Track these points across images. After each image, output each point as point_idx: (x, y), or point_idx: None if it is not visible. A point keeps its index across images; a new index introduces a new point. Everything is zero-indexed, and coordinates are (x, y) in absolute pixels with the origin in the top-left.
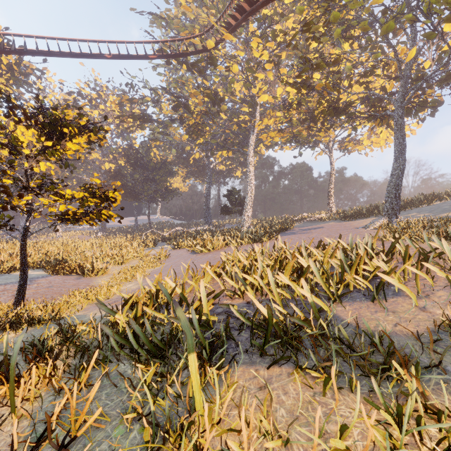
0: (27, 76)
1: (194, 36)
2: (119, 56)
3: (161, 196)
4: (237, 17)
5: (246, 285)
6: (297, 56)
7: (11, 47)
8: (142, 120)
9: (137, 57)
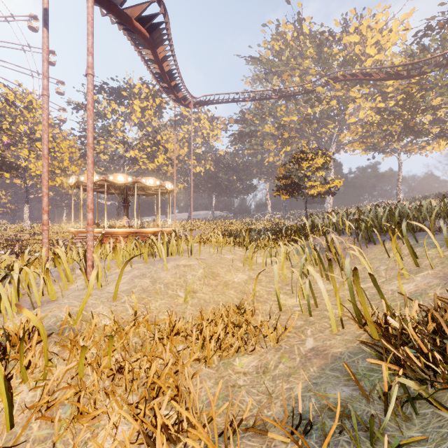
0: (161, 108)
1: (306, 84)
2: (254, 99)
3: (245, 191)
4: (347, 77)
5: (422, 207)
6: (374, 88)
7: (201, 102)
8: (247, 136)
9: (265, 99)
